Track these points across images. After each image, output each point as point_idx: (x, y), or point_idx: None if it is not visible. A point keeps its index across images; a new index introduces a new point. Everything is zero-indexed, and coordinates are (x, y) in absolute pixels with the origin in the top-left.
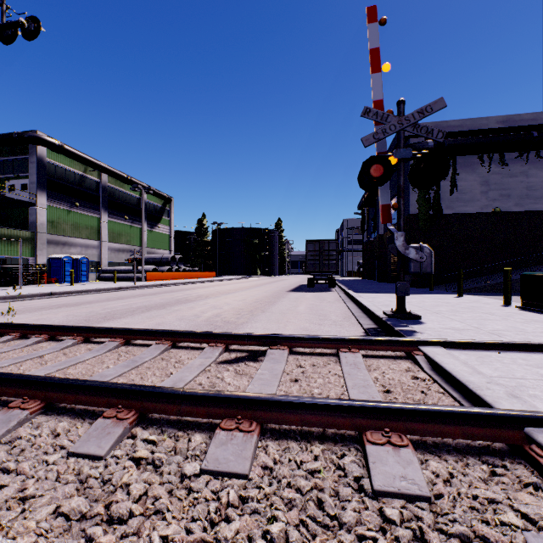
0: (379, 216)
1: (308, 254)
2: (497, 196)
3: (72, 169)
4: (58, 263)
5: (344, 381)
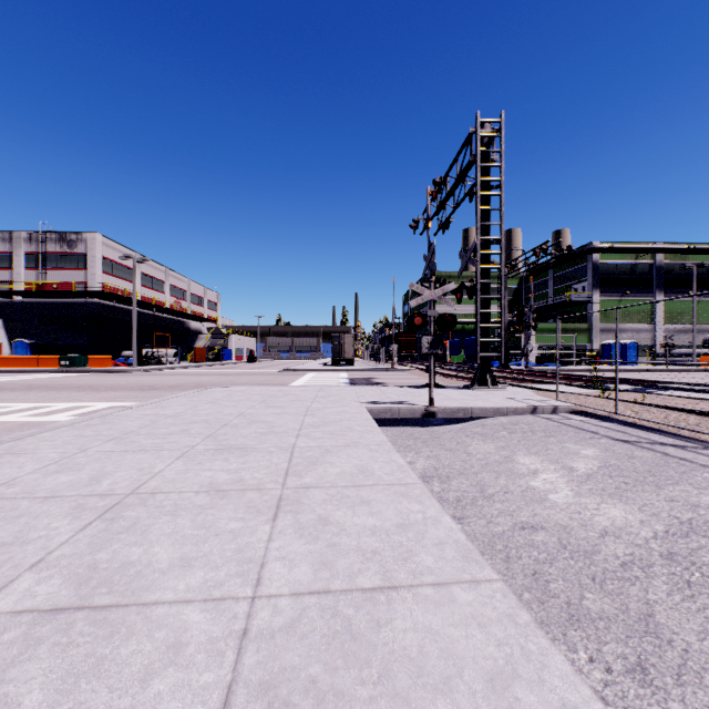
0: None
1: None
2: None
3: (622, 261)
4: (607, 348)
5: None
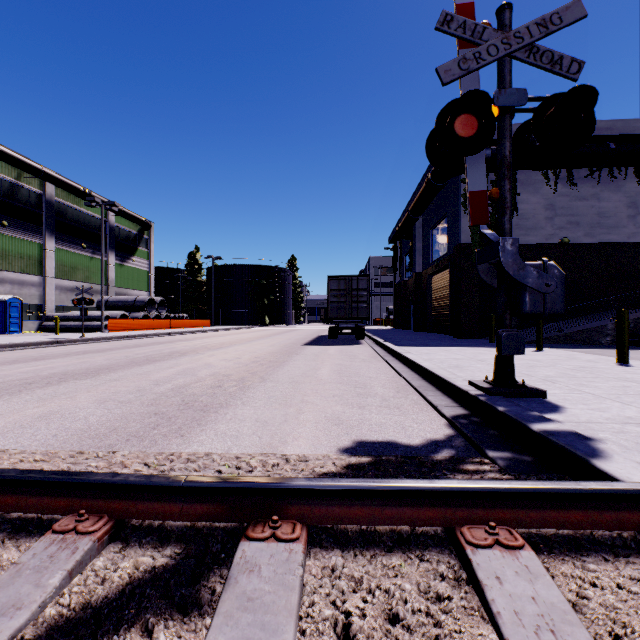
0: (417, 250)
1: (330, 295)
2: (564, 223)
3: None
4: None
5: None
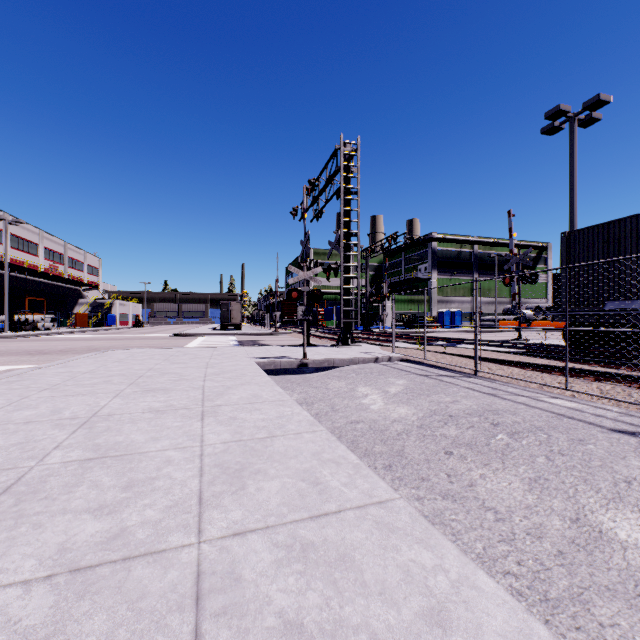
0: None
1: None
2: None
3: (452, 249)
4: (442, 315)
5: None
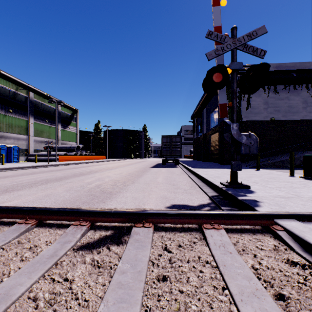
0: (204, 123)
1: (163, 144)
2: (272, 111)
3: (7, 87)
4: None
5: (221, 278)
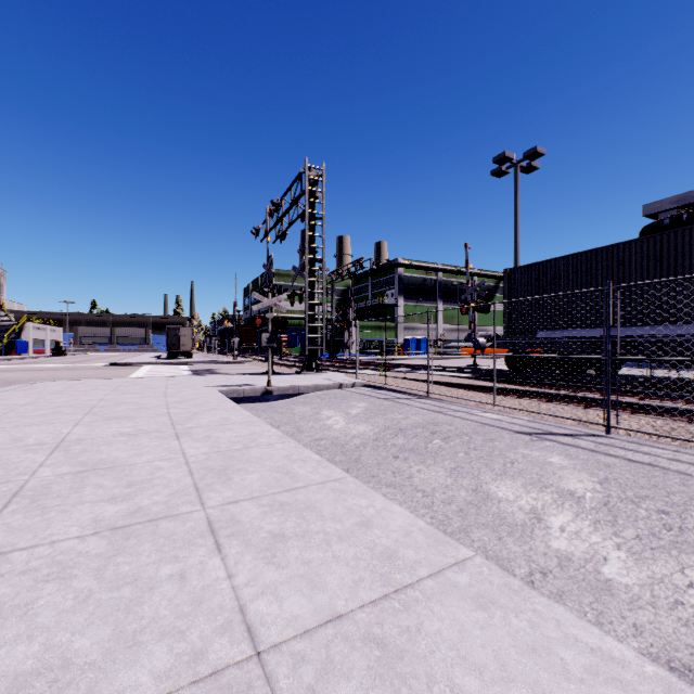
0: None
1: None
2: None
3: (418, 275)
4: (408, 342)
5: None
